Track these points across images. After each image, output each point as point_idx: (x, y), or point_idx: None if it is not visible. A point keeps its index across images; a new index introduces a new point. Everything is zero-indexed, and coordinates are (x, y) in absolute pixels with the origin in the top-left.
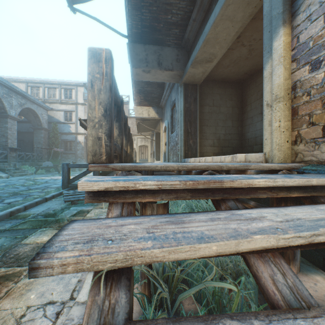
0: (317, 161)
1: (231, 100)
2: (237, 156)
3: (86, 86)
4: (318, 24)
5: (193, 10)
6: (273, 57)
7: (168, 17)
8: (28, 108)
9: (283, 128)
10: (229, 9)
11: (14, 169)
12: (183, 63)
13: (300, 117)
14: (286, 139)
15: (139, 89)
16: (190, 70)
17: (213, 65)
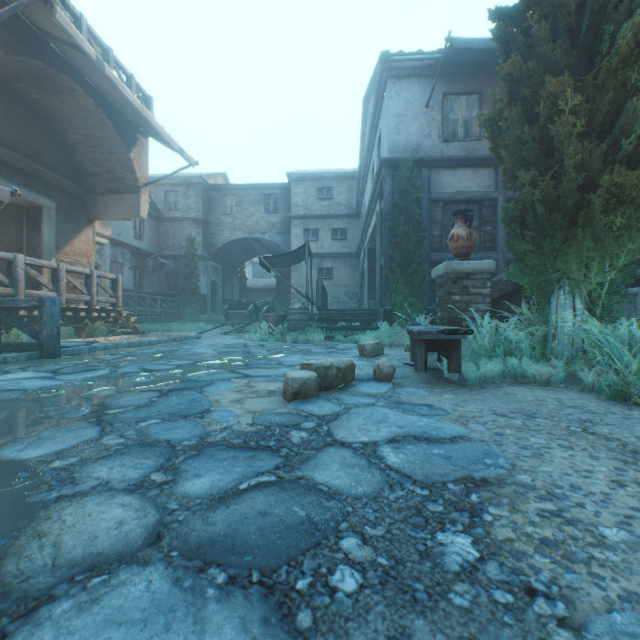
0: None
1: None
2: None
3: None
4: None
5: None
6: None
7: None
8: None
9: None
10: None
11: None
12: None
13: None
14: None
15: None
16: None
17: None
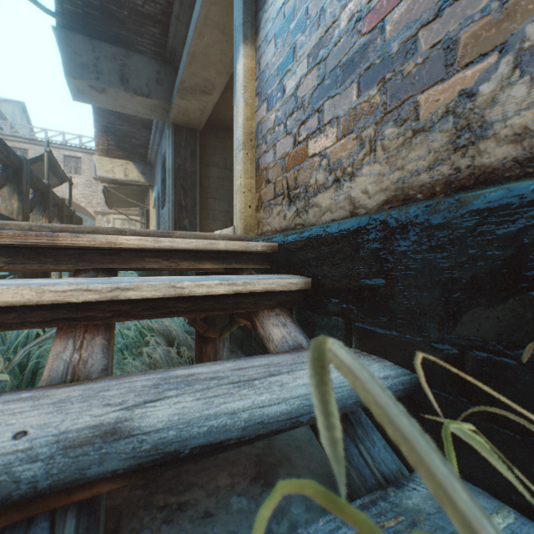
0: (271, 231)
1: None
2: None
3: None
4: (272, 47)
5: (174, 2)
6: (237, 86)
7: (138, 1)
8: None
9: (244, 187)
10: (214, 12)
11: None
12: (169, 88)
13: (261, 172)
14: (249, 204)
15: (106, 126)
16: (178, 102)
17: (215, 101)
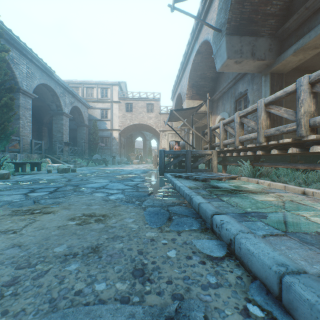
0: None
1: None
2: None
3: (120, 84)
4: None
5: None
6: None
7: (267, 8)
8: (74, 107)
9: None
10: None
11: (73, 161)
12: (274, 52)
13: None
14: None
15: (193, 84)
16: (287, 59)
17: (316, 52)
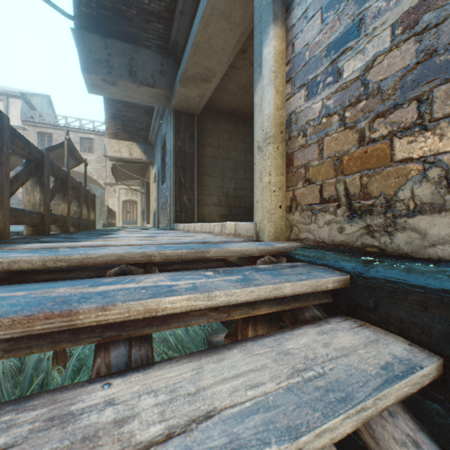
0: (314, 240)
1: (244, 142)
2: (226, 225)
3: (26, 98)
4: (315, 24)
5: None
6: (263, 72)
7: (145, 0)
8: None
9: (274, 185)
10: (221, 0)
11: None
12: (171, 78)
13: (295, 169)
14: (279, 204)
15: (115, 113)
16: (180, 90)
17: (213, 88)
